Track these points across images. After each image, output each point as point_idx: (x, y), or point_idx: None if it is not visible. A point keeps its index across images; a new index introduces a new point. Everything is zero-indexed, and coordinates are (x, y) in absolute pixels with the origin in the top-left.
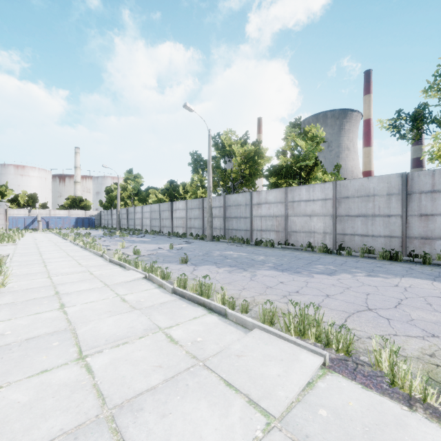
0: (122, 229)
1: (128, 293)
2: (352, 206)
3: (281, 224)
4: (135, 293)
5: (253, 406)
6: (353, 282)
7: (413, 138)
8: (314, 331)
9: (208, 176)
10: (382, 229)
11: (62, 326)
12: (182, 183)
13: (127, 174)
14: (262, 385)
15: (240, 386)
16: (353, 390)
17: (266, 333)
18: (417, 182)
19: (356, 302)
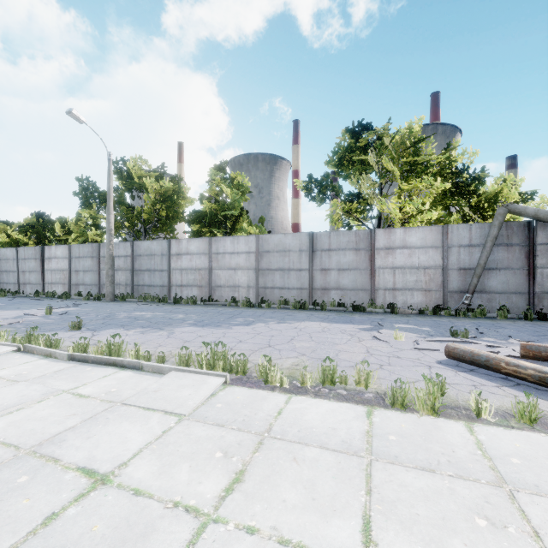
0: None
1: None
2: (272, 260)
3: (205, 278)
4: (9, 368)
5: (169, 415)
6: (265, 329)
7: (320, 201)
8: (222, 363)
9: (108, 215)
10: (295, 282)
11: None
12: (60, 218)
13: None
14: (177, 402)
15: (158, 407)
16: (242, 391)
17: (181, 372)
18: (319, 241)
19: (262, 343)
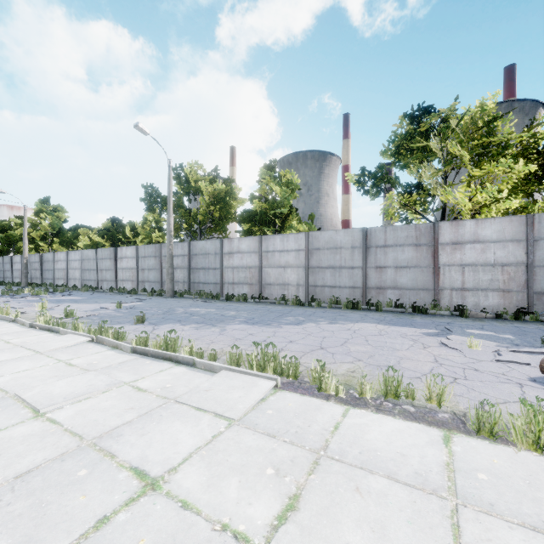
0: (33, 285)
1: (73, 357)
2: (323, 258)
3: (255, 276)
4: (83, 357)
5: (219, 417)
6: (316, 329)
7: (373, 195)
8: (272, 365)
9: (168, 217)
10: (347, 281)
11: None
12: (130, 222)
13: (41, 205)
14: (227, 404)
15: (209, 408)
16: (294, 397)
17: (232, 372)
18: (374, 237)
19: (313, 344)
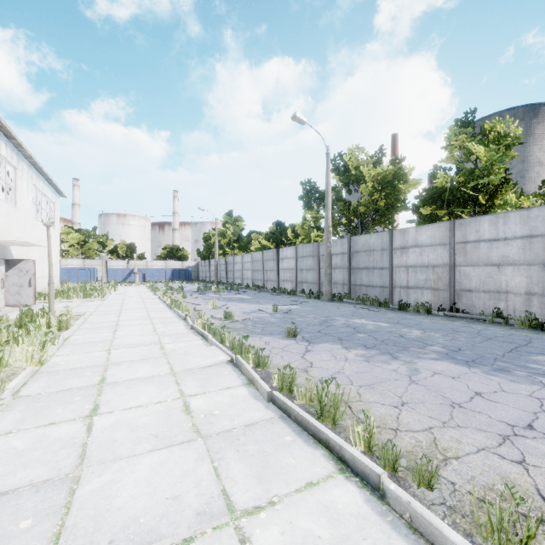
0: (221, 283)
1: (198, 392)
2: None
3: (442, 278)
4: (209, 393)
5: None
6: None
7: None
8: None
9: (326, 211)
10: None
11: (66, 465)
12: (292, 225)
13: (226, 217)
14: None
15: None
16: None
17: None
18: None
19: None
